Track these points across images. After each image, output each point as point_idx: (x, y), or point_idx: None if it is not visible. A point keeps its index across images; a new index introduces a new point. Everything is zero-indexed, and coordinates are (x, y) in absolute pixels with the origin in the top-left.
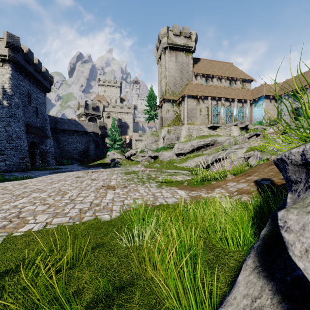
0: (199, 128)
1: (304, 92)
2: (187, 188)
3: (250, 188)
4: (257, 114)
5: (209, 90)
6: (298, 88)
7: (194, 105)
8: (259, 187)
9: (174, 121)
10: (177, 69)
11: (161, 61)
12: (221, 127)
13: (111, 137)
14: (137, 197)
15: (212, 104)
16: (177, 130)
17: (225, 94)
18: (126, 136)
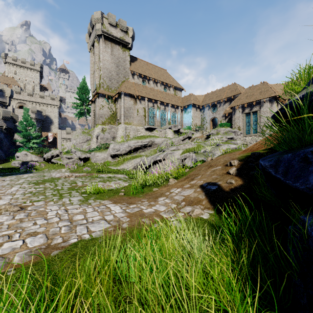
0: (136, 129)
1: (219, 105)
2: (123, 199)
3: (198, 196)
4: (187, 119)
5: (146, 91)
6: (215, 101)
7: (131, 104)
8: (207, 193)
9: (110, 119)
10: (112, 63)
11: (94, 49)
12: (157, 129)
13: (24, 133)
14: (37, 231)
15: (149, 106)
16: (112, 129)
17: (161, 98)
18: (49, 133)
